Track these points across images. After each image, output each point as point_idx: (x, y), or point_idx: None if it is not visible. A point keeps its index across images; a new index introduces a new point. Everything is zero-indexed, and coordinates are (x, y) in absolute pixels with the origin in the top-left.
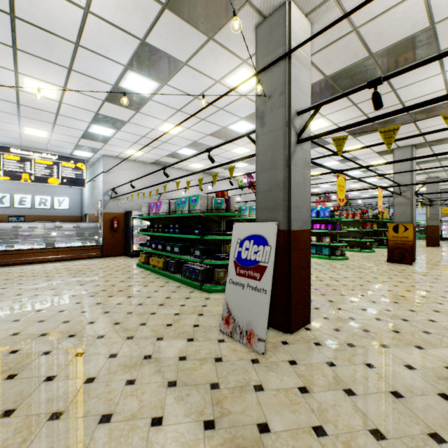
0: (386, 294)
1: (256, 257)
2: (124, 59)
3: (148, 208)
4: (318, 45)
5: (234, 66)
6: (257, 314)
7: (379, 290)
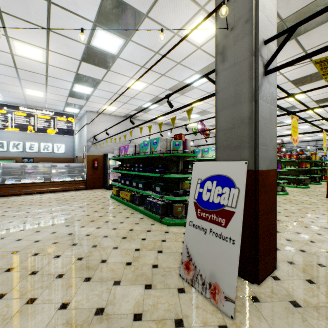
0: None
1: (220, 200)
2: (91, 14)
3: (119, 151)
4: None
5: (192, 15)
6: (223, 267)
7: None
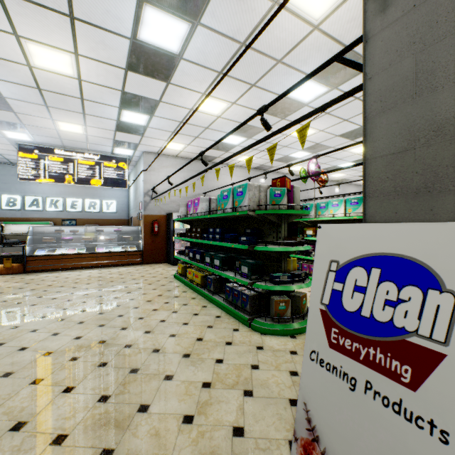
0: None
1: (394, 315)
2: None
3: (186, 209)
4: None
5: None
6: None
7: None
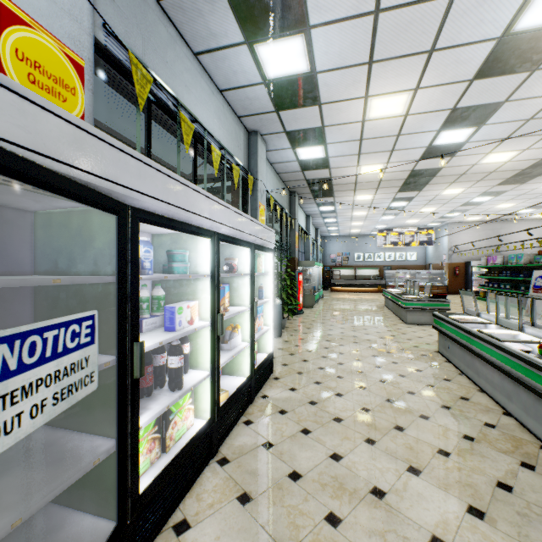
0: None
1: (540, 284)
2: (473, 196)
3: (486, 260)
4: None
5: None
6: (539, 306)
7: None
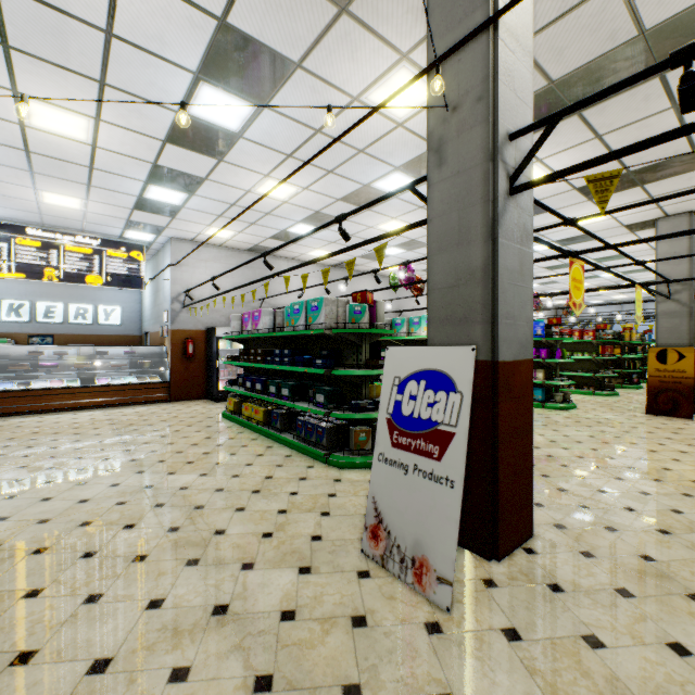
0: (664, 476)
1: (432, 413)
2: (191, 59)
3: (241, 323)
4: (542, 15)
5: (386, 67)
6: (436, 528)
7: (647, 468)
